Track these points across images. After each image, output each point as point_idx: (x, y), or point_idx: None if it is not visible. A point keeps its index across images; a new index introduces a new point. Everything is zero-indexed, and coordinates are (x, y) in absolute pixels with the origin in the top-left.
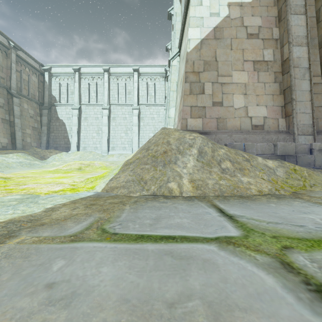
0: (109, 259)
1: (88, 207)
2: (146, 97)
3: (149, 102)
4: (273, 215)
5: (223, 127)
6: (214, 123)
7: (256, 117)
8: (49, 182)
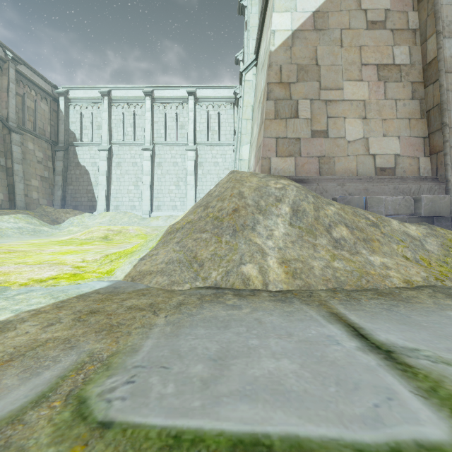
0: None
1: (81, 319)
2: (206, 133)
3: (210, 141)
4: None
5: (328, 171)
6: (314, 165)
7: (382, 156)
8: (42, 261)
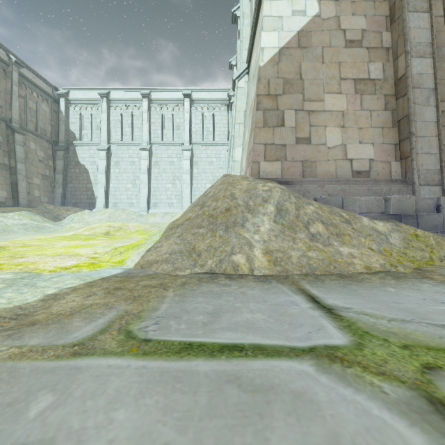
0: (130, 393)
1: (110, 292)
2: (201, 134)
3: (205, 141)
4: (395, 307)
5: (311, 174)
6: (298, 168)
7: (358, 160)
8: (59, 253)
